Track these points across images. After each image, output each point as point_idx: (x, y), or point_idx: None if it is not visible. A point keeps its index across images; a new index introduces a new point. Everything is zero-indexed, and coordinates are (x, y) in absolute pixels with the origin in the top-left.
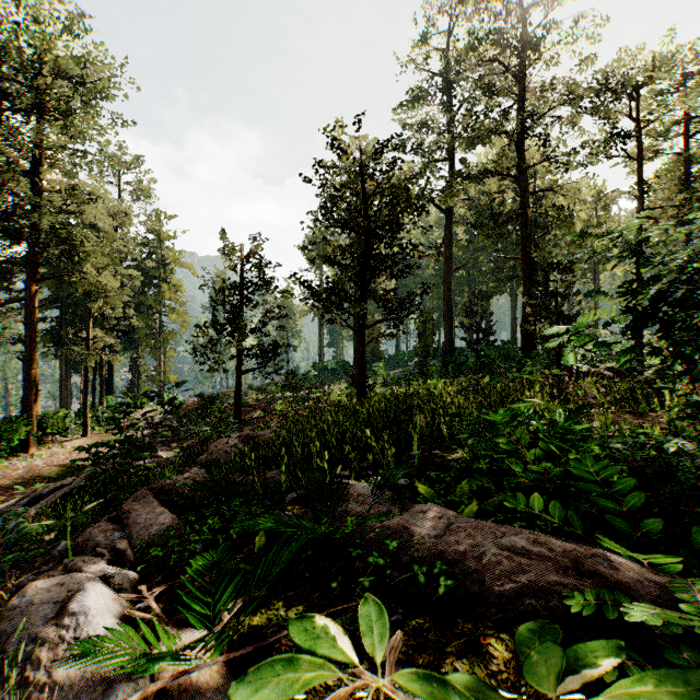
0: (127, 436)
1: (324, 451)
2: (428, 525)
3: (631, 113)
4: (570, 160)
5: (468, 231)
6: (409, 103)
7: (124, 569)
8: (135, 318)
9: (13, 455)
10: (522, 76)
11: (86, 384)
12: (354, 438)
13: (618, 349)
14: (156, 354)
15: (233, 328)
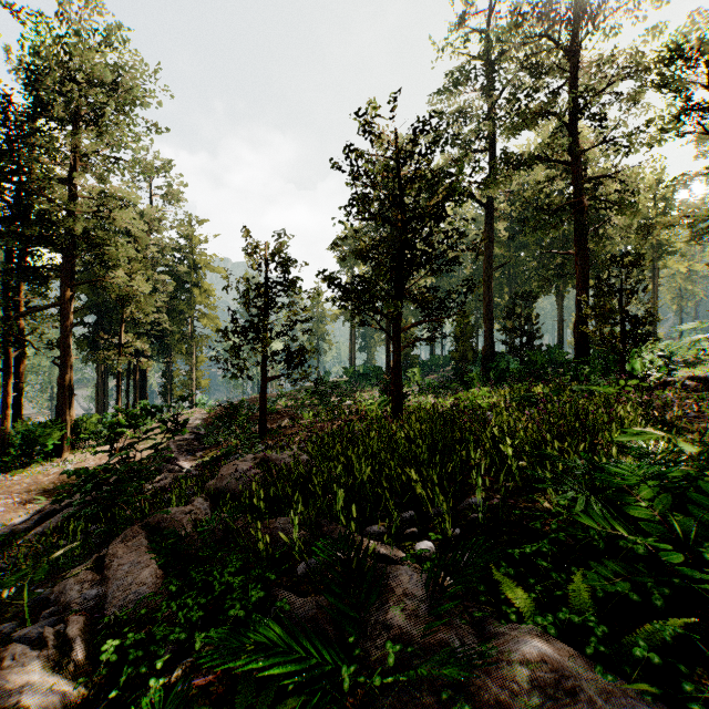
0: (122, 459)
1: (351, 496)
2: (546, 706)
3: (708, 81)
4: (632, 140)
5: (509, 228)
6: (446, 91)
7: (58, 681)
8: (167, 323)
9: (47, 460)
10: (575, 49)
11: (118, 389)
12: (392, 474)
13: (681, 354)
14: (188, 359)
15: (257, 332)
